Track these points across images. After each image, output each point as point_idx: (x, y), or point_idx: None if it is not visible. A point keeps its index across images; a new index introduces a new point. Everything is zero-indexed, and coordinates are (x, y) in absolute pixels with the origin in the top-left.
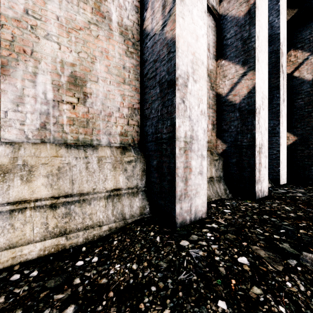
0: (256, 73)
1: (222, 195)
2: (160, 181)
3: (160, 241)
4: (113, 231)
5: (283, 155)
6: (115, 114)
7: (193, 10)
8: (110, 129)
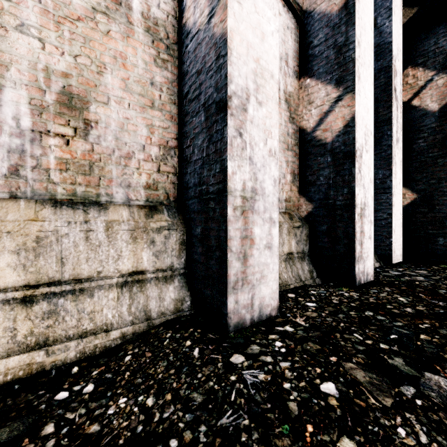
0: (355, 97)
1: (306, 280)
2: (206, 259)
3: (199, 357)
4: (128, 338)
5: (397, 221)
6: (137, 155)
7: None
8: (129, 179)
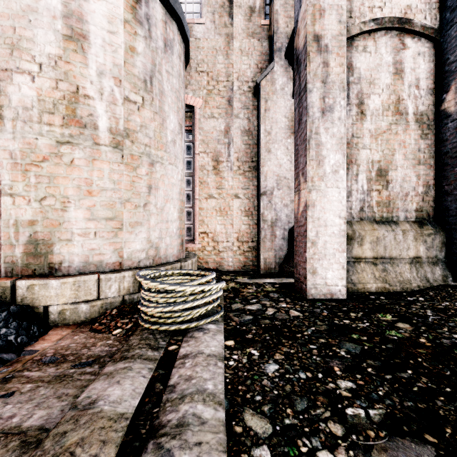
0: None
1: None
2: None
3: None
4: (421, 288)
5: None
6: (410, 193)
7: None
8: (406, 207)
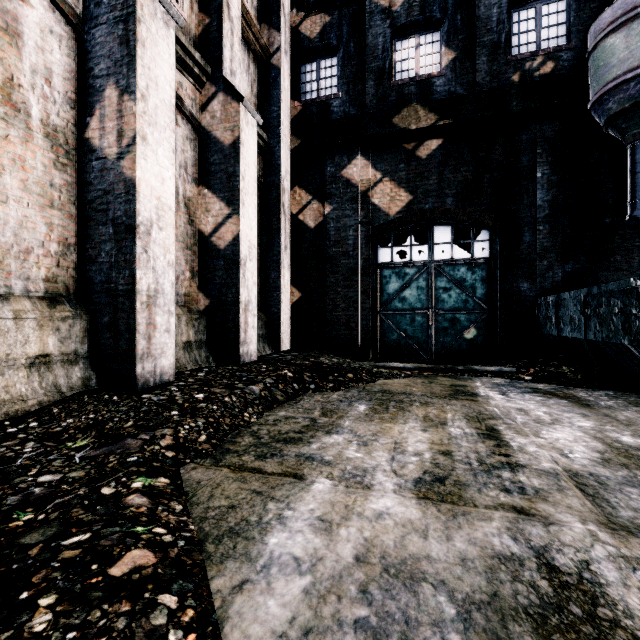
0: (240, 219)
1: (203, 364)
2: (115, 342)
3: (119, 399)
4: (45, 405)
5: (285, 315)
6: (36, 251)
7: (158, 149)
8: (28, 272)
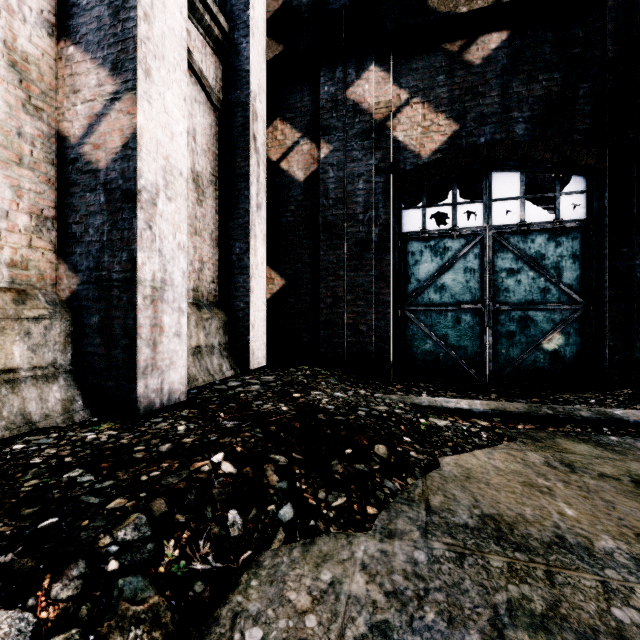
0: (138, 101)
1: (45, 420)
2: None
3: None
4: None
5: (258, 312)
6: None
7: None
8: None
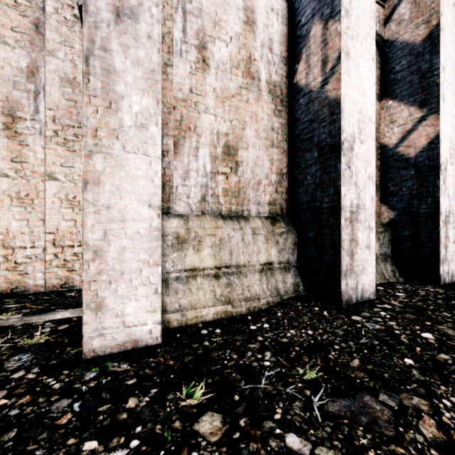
0: (440, 117)
1: (390, 278)
2: (319, 255)
3: (329, 315)
4: (270, 305)
5: None
6: (263, 182)
7: (359, 61)
8: (259, 198)
